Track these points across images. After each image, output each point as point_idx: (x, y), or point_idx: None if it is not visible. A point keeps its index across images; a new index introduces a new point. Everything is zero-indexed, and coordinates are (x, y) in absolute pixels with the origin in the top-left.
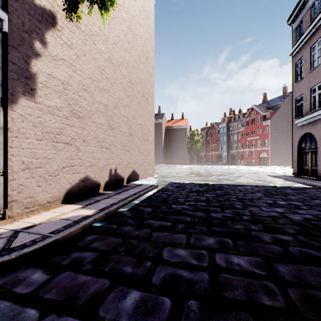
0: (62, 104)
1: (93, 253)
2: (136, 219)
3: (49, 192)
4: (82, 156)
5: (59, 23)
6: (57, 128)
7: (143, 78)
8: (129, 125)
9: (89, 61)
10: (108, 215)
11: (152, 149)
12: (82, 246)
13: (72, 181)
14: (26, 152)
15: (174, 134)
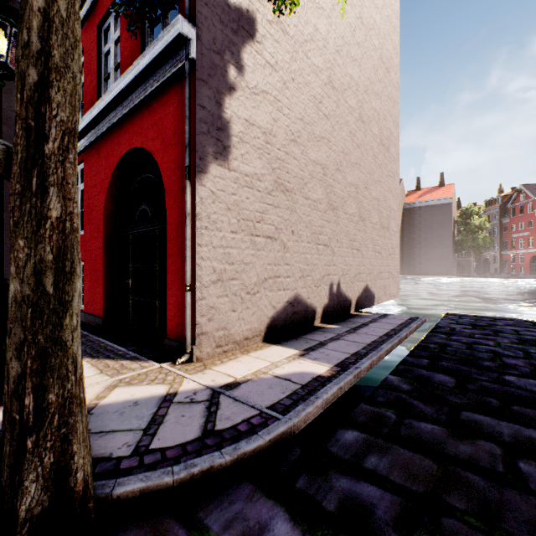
0: (263, 169)
1: (383, 490)
2: (431, 402)
3: (246, 322)
4: (290, 260)
5: (260, 29)
6: (257, 211)
7: (381, 111)
8: (358, 200)
9: (300, 90)
10: (357, 380)
11: (395, 245)
12: (343, 459)
13: (276, 303)
14: (217, 253)
15: (422, 216)
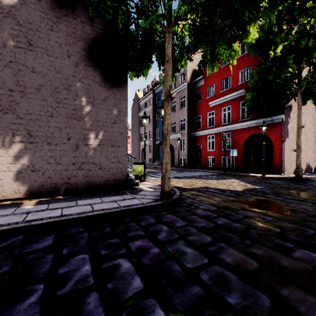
0: (293, 136)
1: None
2: None
3: (290, 169)
4: None
5: (292, 106)
6: (292, 146)
7: None
8: (314, 136)
9: None
10: None
11: None
12: None
13: (295, 166)
14: (286, 155)
15: None
